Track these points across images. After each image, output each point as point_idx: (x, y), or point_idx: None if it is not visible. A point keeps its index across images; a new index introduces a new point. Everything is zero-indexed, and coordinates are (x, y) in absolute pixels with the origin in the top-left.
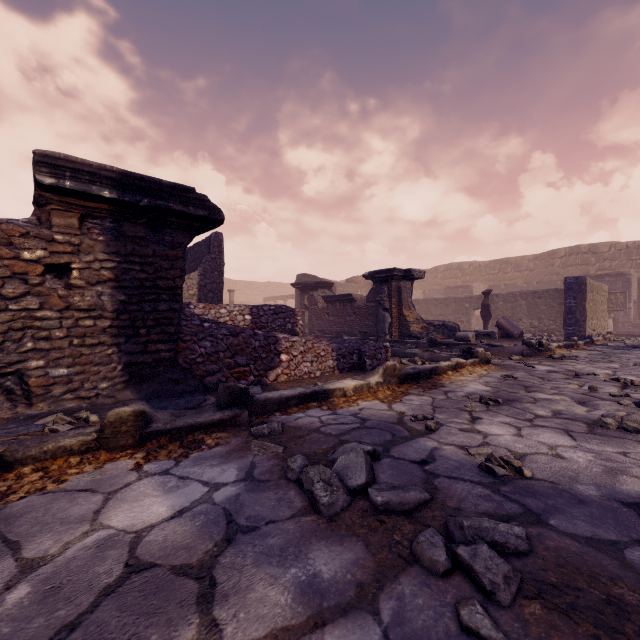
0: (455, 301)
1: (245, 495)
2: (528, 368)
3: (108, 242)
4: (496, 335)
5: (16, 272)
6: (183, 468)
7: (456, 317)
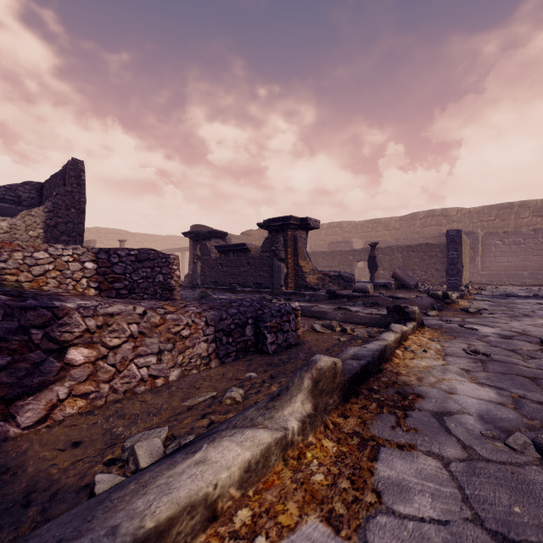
0: (340, 254)
1: None
2: (471, 331)
3: None
4: (392, 286)
5: None
6: None
7: (341, 268)
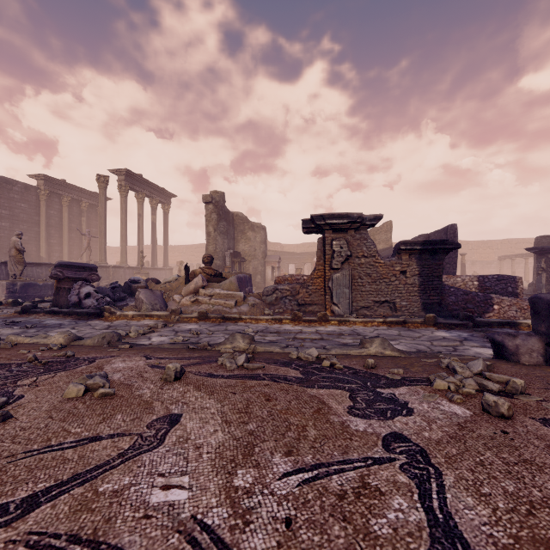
0: None
1: (469, 337)
2: None
3: (417, 262)
4: None
5: (393, 274)
6: (450, 331)
7: None
